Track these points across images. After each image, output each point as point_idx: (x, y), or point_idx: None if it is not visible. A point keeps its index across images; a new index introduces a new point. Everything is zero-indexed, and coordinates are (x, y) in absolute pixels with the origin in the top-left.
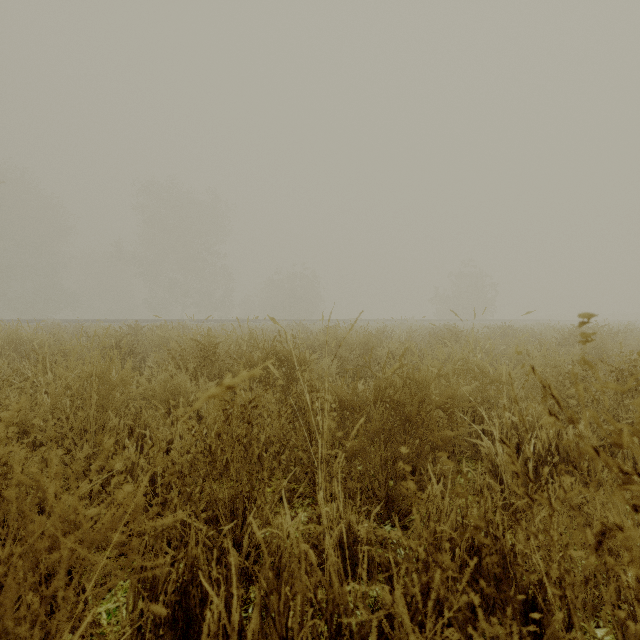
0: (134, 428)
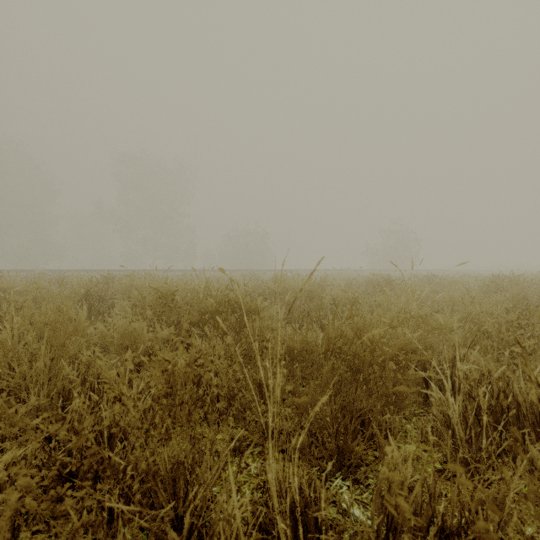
0: (87, 376)
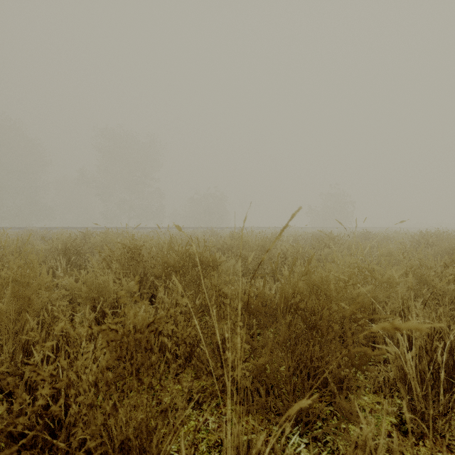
0: (51, 330)
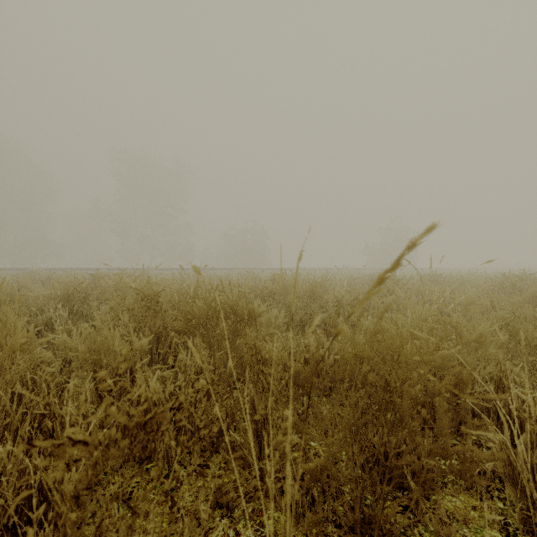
0: (30, 407)
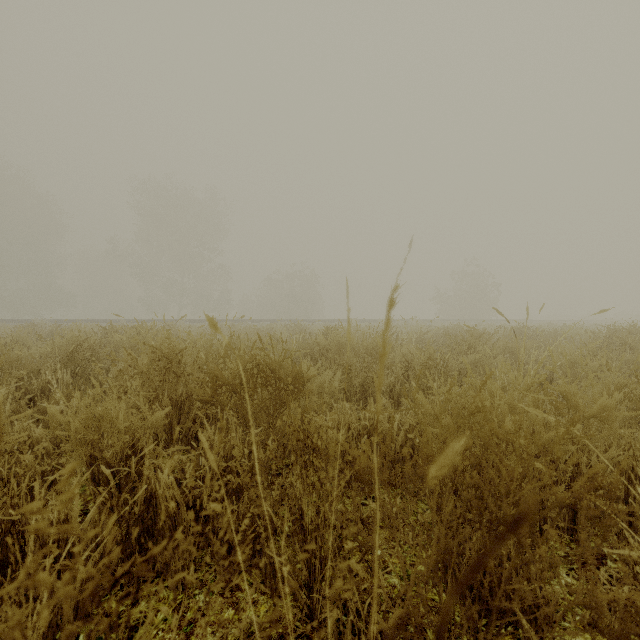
0: None
